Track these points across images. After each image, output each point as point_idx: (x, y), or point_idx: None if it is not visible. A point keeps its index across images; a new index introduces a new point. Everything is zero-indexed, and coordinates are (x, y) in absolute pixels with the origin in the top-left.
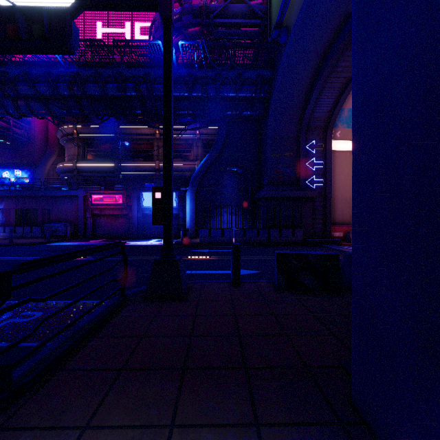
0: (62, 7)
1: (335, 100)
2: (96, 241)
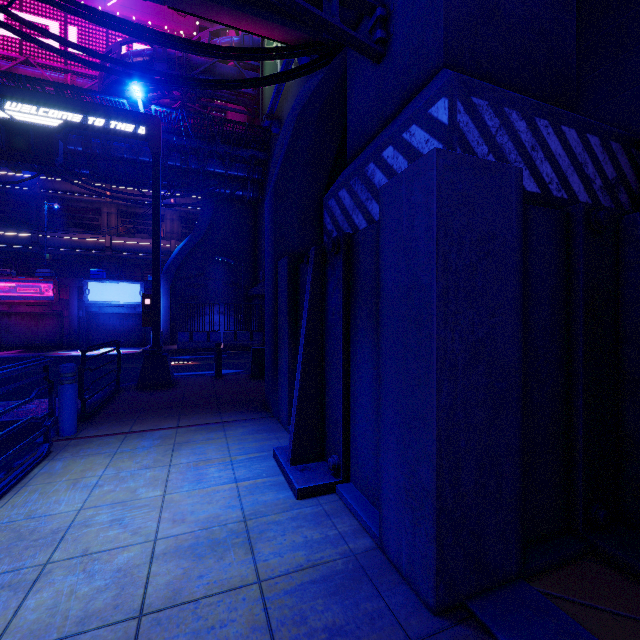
0: (48, 126)
1: None
2: (9, 353)
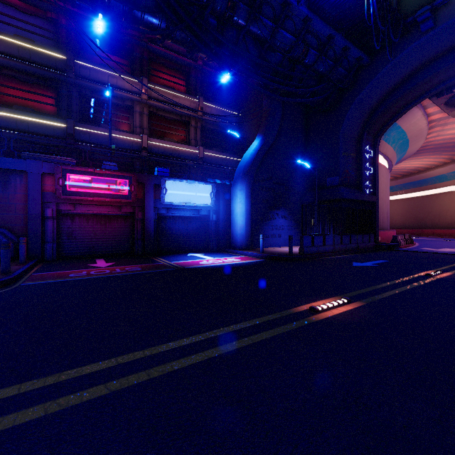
0: None
1: (398, 110)
2: (112, 265)
